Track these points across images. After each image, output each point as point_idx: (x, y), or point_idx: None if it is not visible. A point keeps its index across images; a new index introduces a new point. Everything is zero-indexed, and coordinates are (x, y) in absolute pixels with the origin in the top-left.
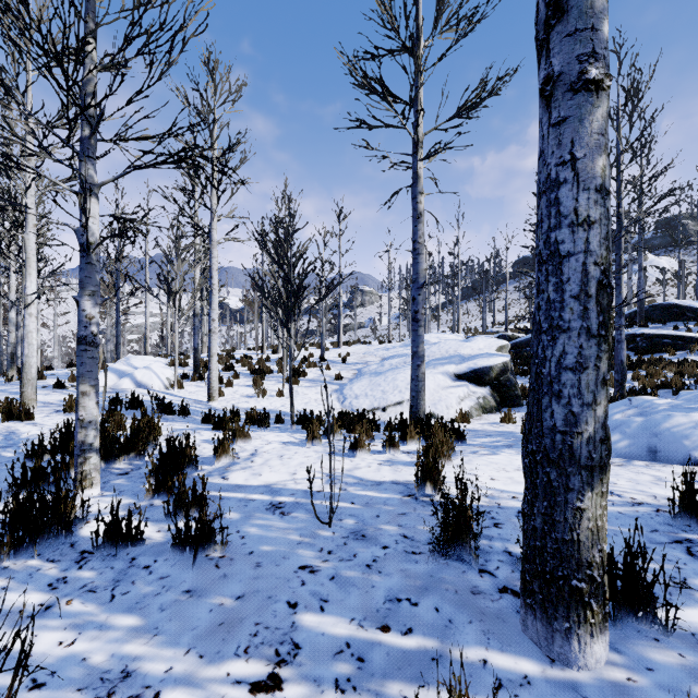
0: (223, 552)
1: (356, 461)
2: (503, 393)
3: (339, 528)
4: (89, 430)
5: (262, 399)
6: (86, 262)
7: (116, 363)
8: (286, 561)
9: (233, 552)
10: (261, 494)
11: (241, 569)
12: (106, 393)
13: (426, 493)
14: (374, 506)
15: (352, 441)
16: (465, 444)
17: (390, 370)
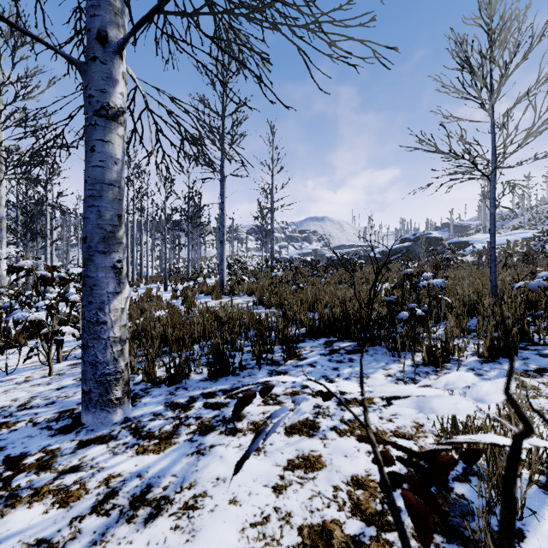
0: None
1: None
2: None
3: None
4: None
5: None
6: None
7: None
8: None
9: None
10: None
11: None
12: None
13: None
14: None
15: None
16: None
17: None
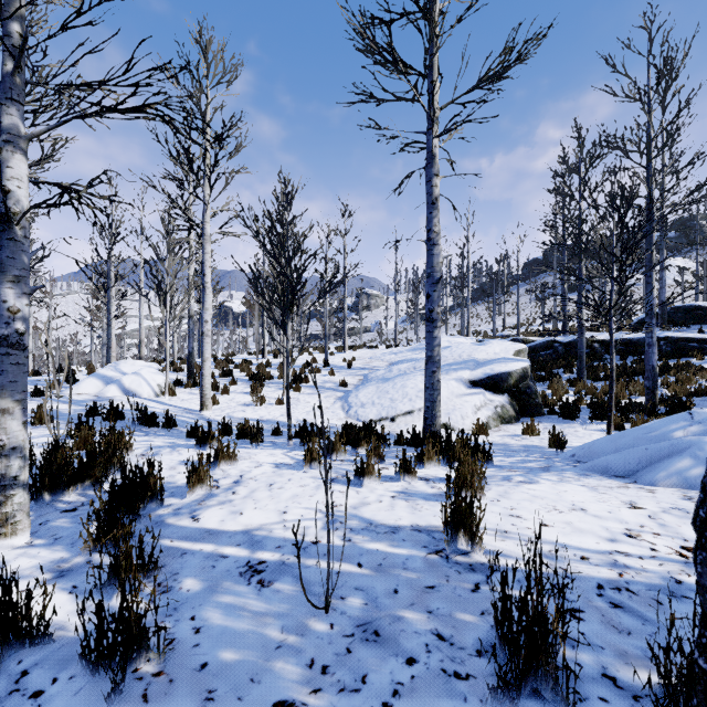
0: (160, 664)
1: (363, 493)
2: (522, 401)
3: (340, 615)
4: (13, 459)
5: (260, 408)
6: (8, 237)
7: (102, 369)
8: (254, 688)
9: (177, 663)
10: (236, 546)
11: (180, 706)
12: (89, 401)
13: (460, 548)
14: (390, 571)
15: (358, 461)
16: (491, 465)
17: (399, 376)
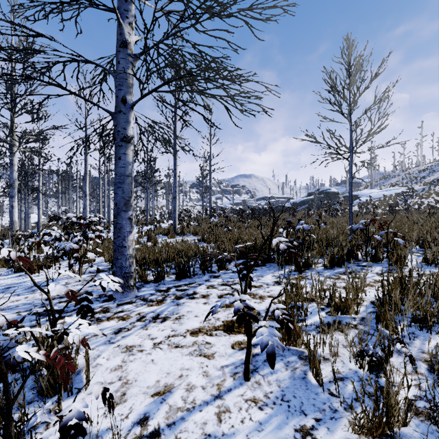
0: None
1: None
2: None
3: None
4: None
5: None
6: None
7: None
8: None
9: None
10: None
11: None
12: None
13: None
14: None
15: None
16: None
17: None
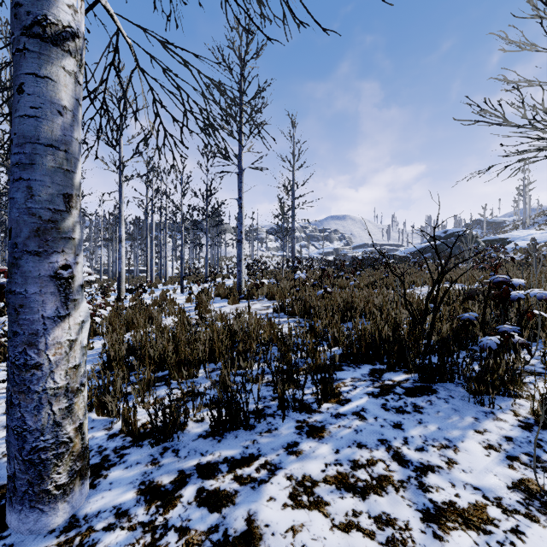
0: None
1: None
2: None
3: None
4: None
5: None
6: None
7: None
8: None
9: None
10: None
11: None
12: None
13: None
14: None
15: None
16: None
17: None
